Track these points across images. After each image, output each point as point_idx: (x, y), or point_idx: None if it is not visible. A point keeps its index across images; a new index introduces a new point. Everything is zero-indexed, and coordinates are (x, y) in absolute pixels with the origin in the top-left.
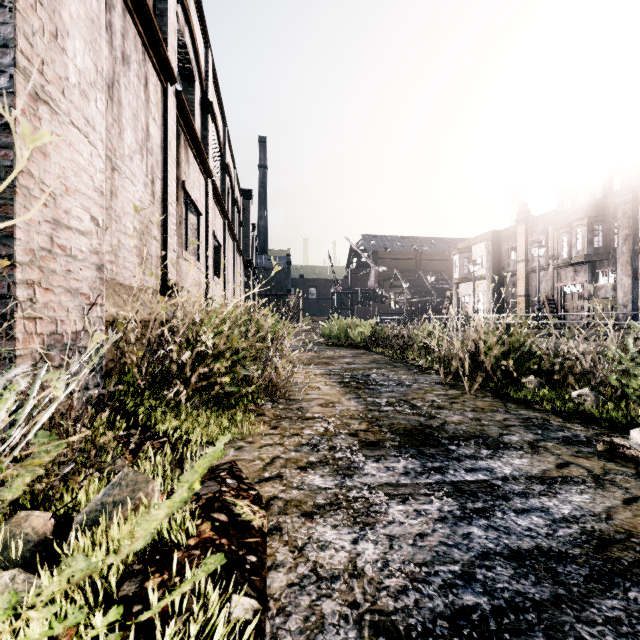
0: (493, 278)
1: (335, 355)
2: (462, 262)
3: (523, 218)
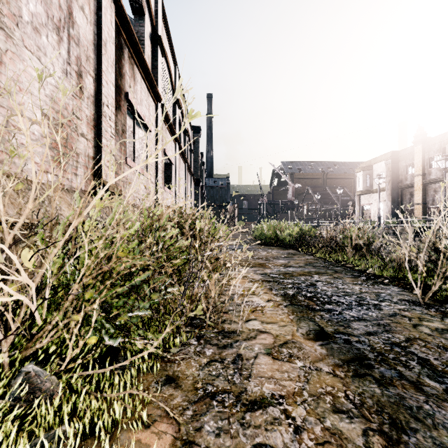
0: (392, 190)
1: (268, 255)
2: (364, 178)
3: (420, 139)
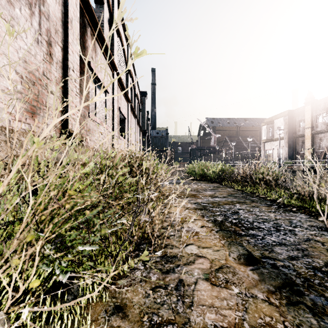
0: (289, 138)
1: (198, 188)
2: (268, 130)
3: (310, 101)
